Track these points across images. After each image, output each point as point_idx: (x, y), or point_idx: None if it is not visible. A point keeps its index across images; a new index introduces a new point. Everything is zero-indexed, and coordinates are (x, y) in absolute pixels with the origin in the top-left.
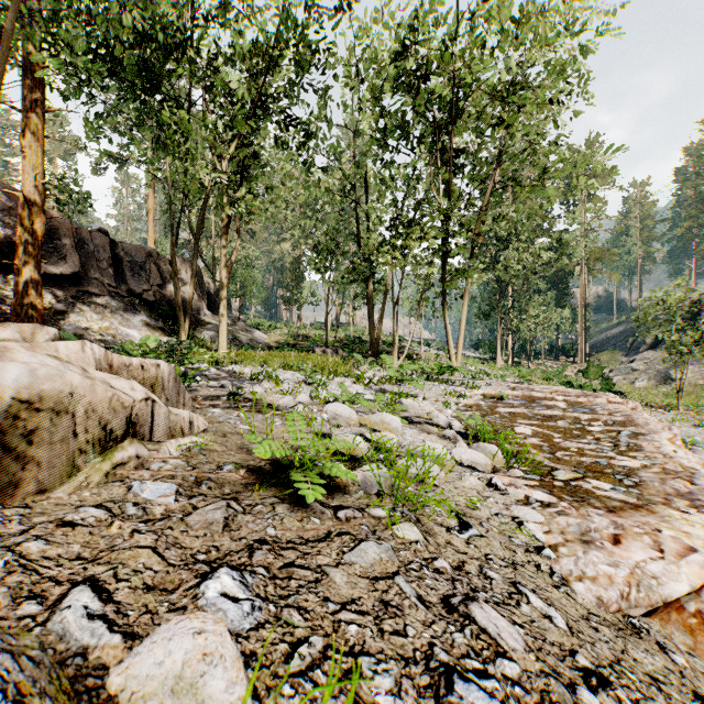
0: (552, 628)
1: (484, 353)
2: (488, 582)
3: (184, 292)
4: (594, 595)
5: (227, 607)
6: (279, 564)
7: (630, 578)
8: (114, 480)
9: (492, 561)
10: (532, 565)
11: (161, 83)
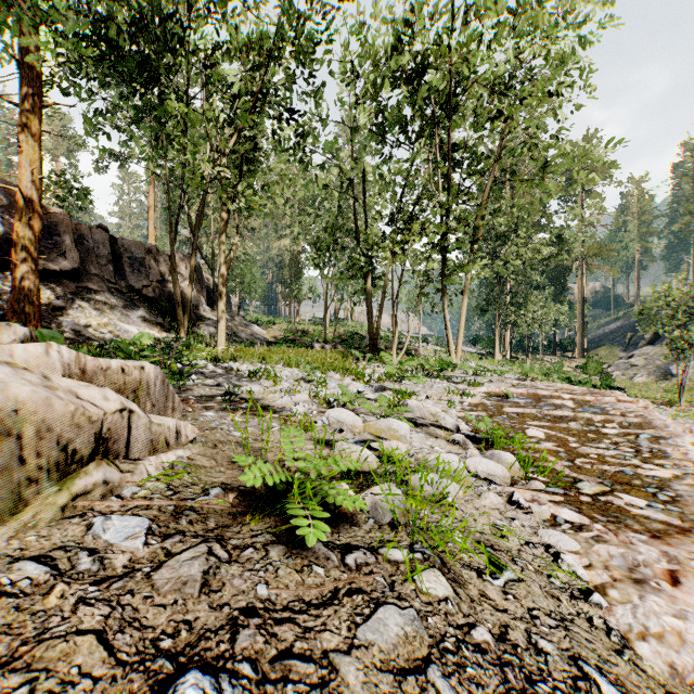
0: None
1: (482, 348)
2: (543, 659)
3: (183, 287)
4: (664, 661)
5: None
6: (272, 653)
7: None
8: (74, 514)
9: (539, 620)
10: (583, 619)
11: (159, 77)
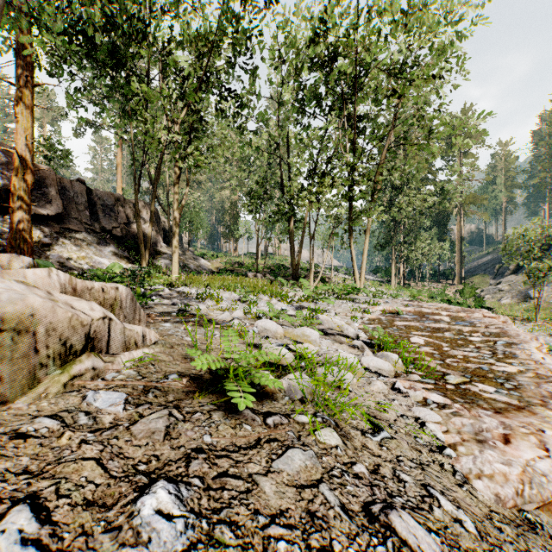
0: (464, 532)
1: (381, 277)
2: (402, 485)
3: (145, 228)
4: (492, 492)
5: (160, 527)
6: (214, 474)
7: (522, 475)
8: (72, 389)
9: (403, 463)
10: (437, 465)
11: (126, 63)
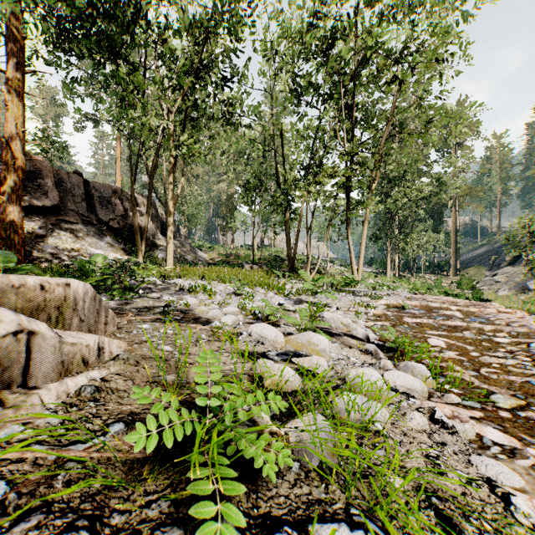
0: None
1: (376, 268)
2: None
3: (142, 220)
4: None
5: None
6: None
7: None
8: None
9: None
10: None
11: (120, 51)
